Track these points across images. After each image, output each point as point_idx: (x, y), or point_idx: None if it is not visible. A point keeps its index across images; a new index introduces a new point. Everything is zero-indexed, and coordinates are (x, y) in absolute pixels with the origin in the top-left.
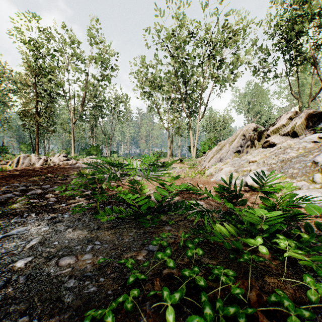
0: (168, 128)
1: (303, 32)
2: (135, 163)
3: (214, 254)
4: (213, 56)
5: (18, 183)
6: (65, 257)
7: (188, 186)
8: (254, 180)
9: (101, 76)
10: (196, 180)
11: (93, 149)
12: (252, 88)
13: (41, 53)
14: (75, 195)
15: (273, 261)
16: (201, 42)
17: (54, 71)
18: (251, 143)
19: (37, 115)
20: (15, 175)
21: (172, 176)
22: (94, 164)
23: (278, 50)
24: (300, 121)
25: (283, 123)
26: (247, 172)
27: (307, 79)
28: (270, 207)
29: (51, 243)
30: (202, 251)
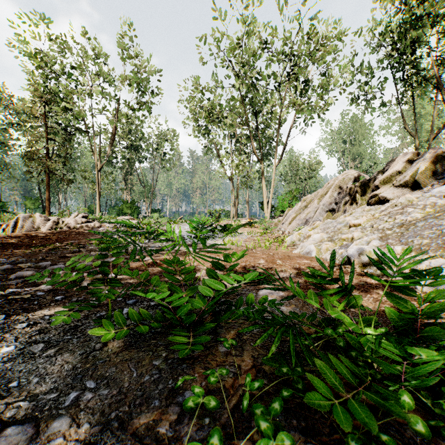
0: (232, 176)
1: (422, 41)
2: (184, 227)
3: (310, 416)
4: (295, 75)
5: (6, 258)
6: (13, 428)
7: (259, 276)
8: (376, 265)
9: (137, 104)
10: (271, 253)
11: (127, 207)
12: (349, 121)
13: (52, 70)
14: (71, 286)
15: (432, 440)
16: (278, 55)
17: (70, 96)
18: (351, 198)
19: (47, 158)
20: (8, 245)
21: (233, 254)
22: (126, 228)
23: (387, 66)
24: (424, 166)
25: (398, 168)
26: (347, 241)
27: (426, 109)
28: (409, 315)
29: (4, 386)
30: (289, 439)
